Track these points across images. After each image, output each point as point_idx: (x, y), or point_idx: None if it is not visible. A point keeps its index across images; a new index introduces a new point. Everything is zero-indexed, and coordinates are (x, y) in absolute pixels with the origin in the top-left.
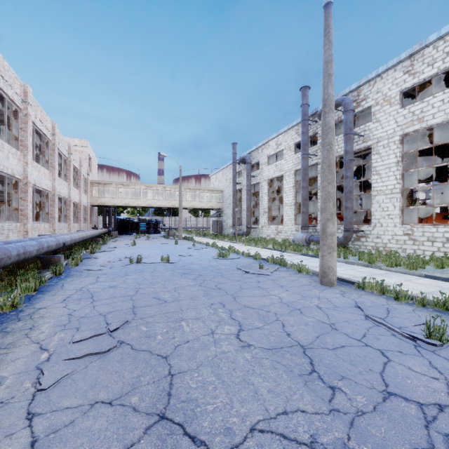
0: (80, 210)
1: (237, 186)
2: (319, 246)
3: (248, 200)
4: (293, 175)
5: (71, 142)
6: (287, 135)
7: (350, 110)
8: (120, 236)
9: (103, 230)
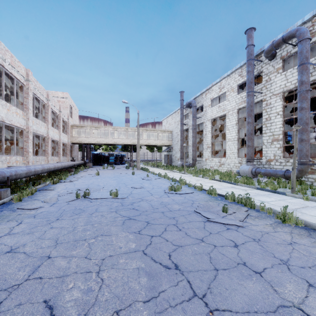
0: (60, 146)
1: (184, 127)
2: (267, 178)
3: (193, 138)
4: (236, 113)
5: (56, 95)
6: (230, 79)
7: (306, 39)
8: (93, 167)
9: (78, 162)
